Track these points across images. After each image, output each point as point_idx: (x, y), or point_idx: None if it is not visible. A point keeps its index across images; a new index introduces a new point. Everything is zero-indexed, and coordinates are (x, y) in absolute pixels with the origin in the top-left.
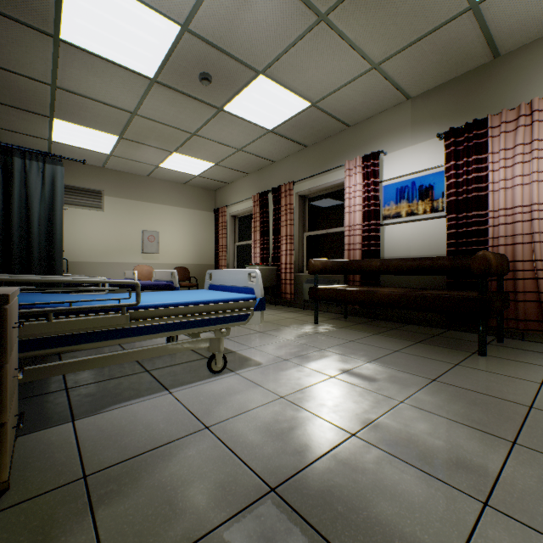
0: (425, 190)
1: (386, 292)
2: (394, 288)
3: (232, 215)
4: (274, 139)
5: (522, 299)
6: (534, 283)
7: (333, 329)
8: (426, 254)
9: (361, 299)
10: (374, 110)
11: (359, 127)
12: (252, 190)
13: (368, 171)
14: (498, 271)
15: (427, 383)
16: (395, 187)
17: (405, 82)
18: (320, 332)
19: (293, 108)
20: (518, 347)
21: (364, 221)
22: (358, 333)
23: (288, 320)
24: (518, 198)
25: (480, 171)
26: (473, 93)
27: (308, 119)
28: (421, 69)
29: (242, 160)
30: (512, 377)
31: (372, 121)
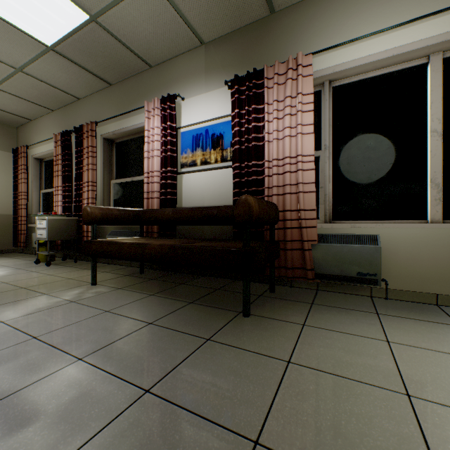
0: (217, 139)
1: (157, 245)
2: (181, 239)
3: (36, 158)
4: (63, 63)
5: (290, 248)
6: (300, 232)
7: (106, 292)
8: (218, 204)
9: (133, 253)
10: (171, 50)
11: (160, 69)
12: (57, 129)
13: (166, 115)
14: (264, 219)
15: (128, 404)
16: (192, 135)
17: (194, 18)
18: (81, 299)
19: (66, 16)
20: (285, 297)
21: (162, 168)
22: (133, 294)
23: (63, 282)
24: (287, 149)
25: (259, 121)
26: (255, 46)
27: (96, 41)
28: (205, 2)
29: (32, 88)
30: (262, 354)
31: (172, 64)
